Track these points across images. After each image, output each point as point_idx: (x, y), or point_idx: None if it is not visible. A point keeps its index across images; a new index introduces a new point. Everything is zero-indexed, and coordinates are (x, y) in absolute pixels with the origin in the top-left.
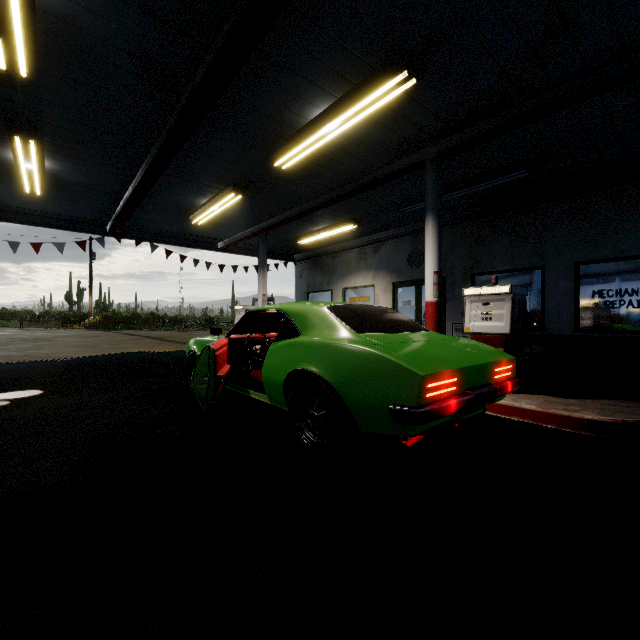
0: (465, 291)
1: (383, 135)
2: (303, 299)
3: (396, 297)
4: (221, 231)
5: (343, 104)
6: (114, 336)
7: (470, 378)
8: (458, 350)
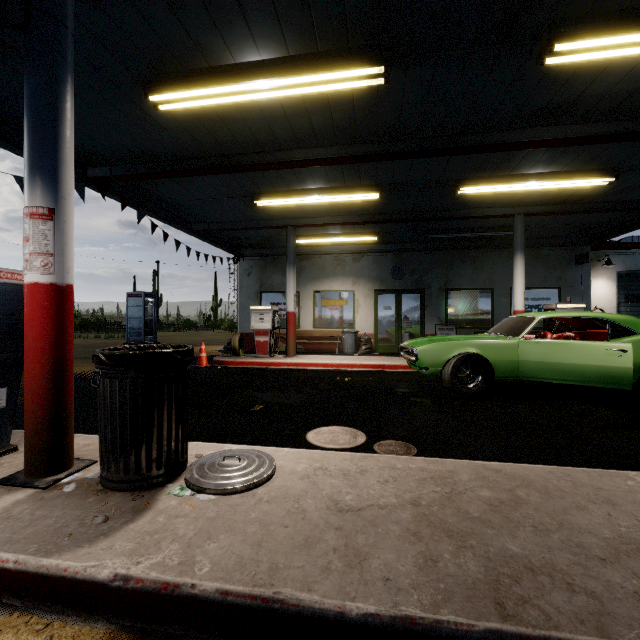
0: (557, 305)
1: (523, 194)
2: (253, 299)
3: (377, 302)
4: (237, 214)
5: (559, 175)
6: None
7: None
8: None
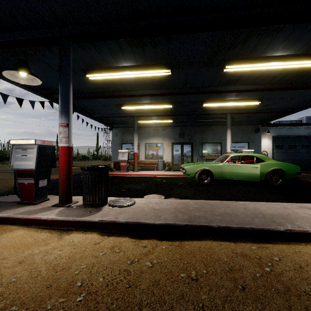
0: (243, 150)
1: (229, 106)
2: (118, 146)
3: (173, 148)
4: (113, 111)
5: (240, 100)
6: None
7: None
8: None
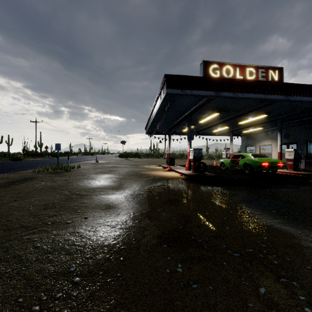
0: (285, 150)
1: (265, 117)
2: (244, 149)
3: None
4: (218, 131)
5: (254, 117)
6: (178, 161)
7: (271, 163)
8: (271, 160)
